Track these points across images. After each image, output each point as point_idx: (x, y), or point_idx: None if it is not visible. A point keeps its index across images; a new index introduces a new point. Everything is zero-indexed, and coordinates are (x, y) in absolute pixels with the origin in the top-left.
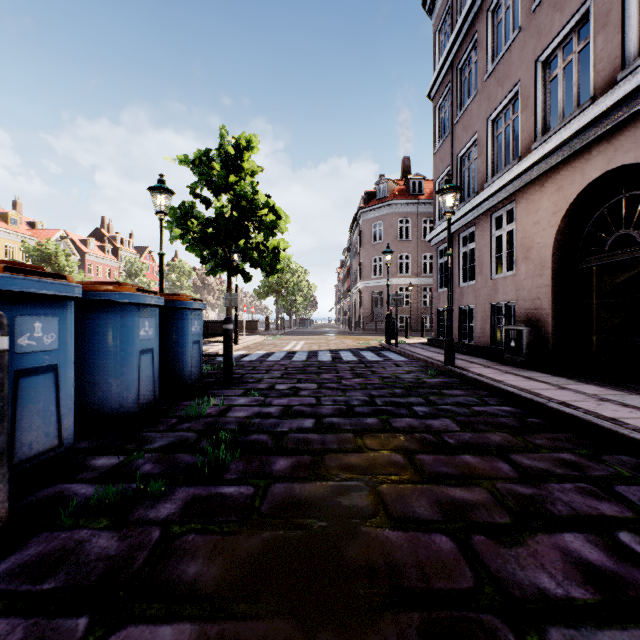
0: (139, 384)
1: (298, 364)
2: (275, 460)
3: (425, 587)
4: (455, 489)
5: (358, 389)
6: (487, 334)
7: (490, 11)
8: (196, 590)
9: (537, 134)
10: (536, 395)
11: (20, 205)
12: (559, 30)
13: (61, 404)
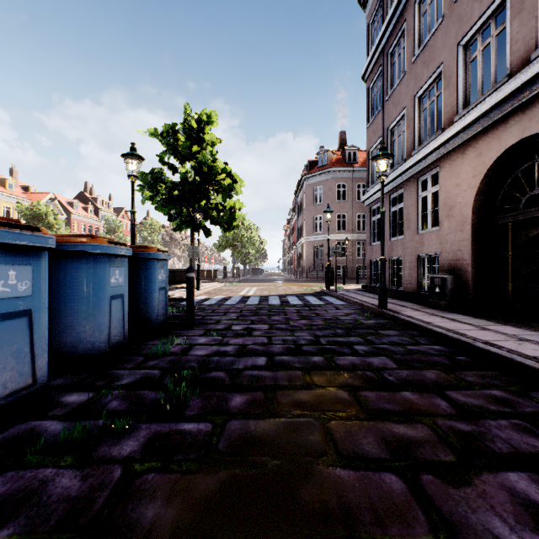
0: (110, 326)
1: (251, 307)
2: (231, 397)
3: (380, 532)
4: (399, 426)
5: (304, 330)
6: (414, 281)
7: (417, 3)
8: (153, 536)
9: (459, 108)
10: (462, 335)
11: (16, 172)
12: (478, 17)
13: (35, 346)
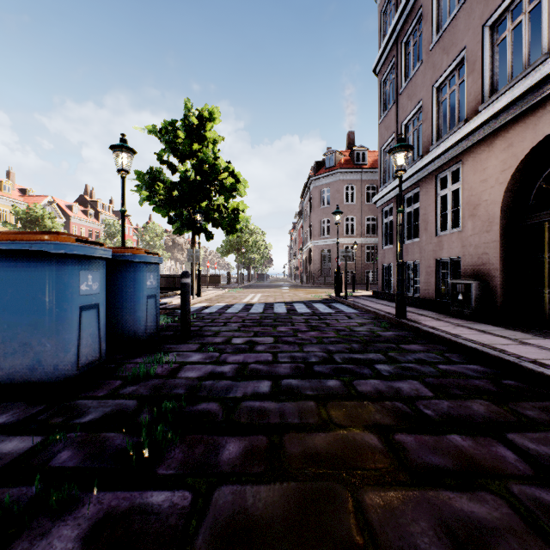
0: (79, 343)
1: (255, 316)
2: (224, 443)
3: None
4: (460, 497)
5: (315, 343)
6: (432, 287)
7: None
8: None
9: (484, 96)
10: (502, 352)
11: (13, 174)
12: None
13: None
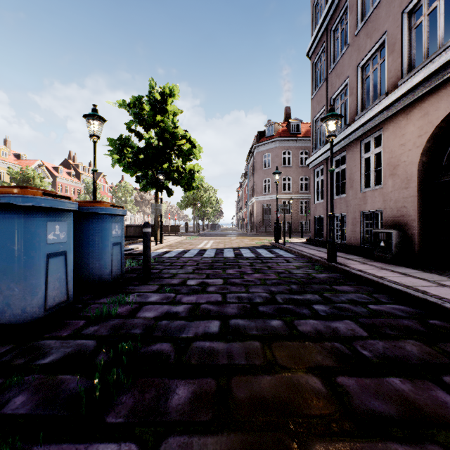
0: (47, 287)
1: (207, 260)
2: (174, 387)
3: None
4: None
5: (259, 285)
6: (357, 236)
7: None
8: None
9: (403, 72)
10: (424, 293)
11: (9, 142)
12: None
13: None
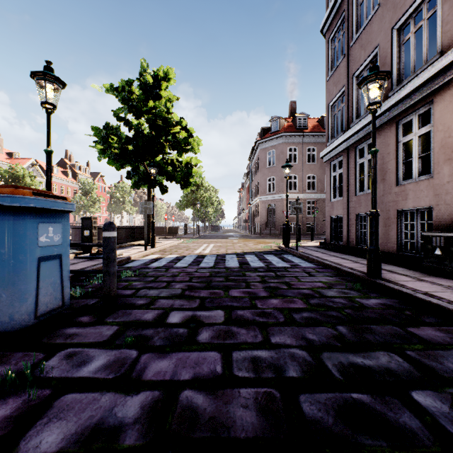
0: None
1: (205, 272)
2: None
3: None
4: None
5: (283, 324)
6: (392, 240)
7: None
8: None
9: None
10: None
11: (1, 140)
12: None
13: None
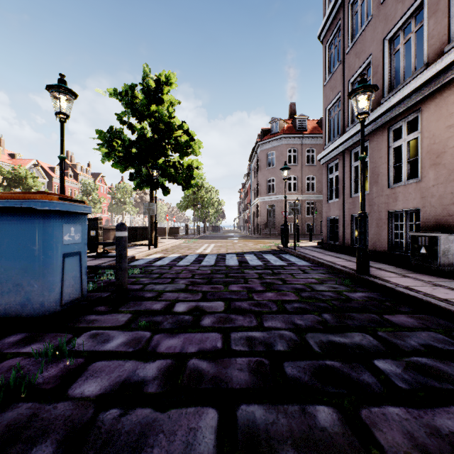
0: None
1: (206, 270)
2: None
3: None
4: None
5: (276, 312)
6: (384, 240)
7: None
8: None
9: (451, 35)
10: None
11: (3, 141)
12: None
13: None
